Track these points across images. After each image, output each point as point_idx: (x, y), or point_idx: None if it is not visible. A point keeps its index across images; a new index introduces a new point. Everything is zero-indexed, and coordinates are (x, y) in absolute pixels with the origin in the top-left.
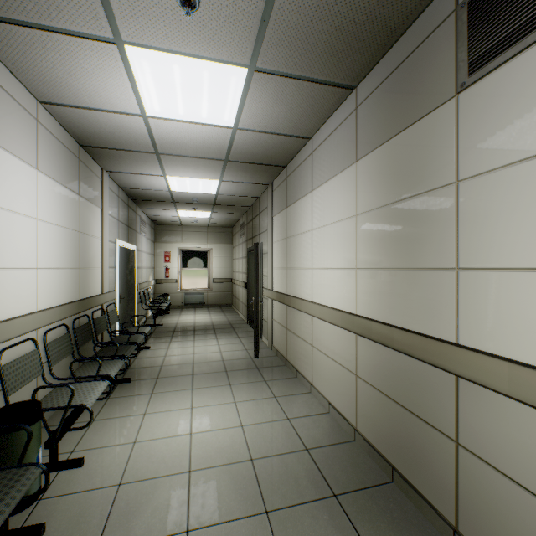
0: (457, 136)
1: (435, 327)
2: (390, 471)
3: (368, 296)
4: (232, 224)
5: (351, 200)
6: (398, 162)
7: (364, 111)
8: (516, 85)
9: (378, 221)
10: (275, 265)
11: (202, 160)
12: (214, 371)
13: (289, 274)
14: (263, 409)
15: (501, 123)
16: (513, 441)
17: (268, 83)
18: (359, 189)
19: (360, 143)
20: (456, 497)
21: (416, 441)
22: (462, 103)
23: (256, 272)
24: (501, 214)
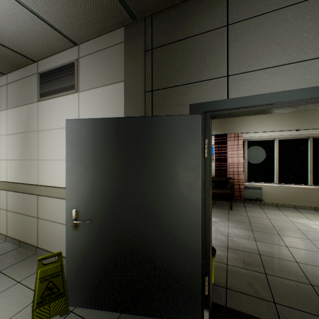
0: (38, 116)
1: (33, 180)
2: (19, 243)
3: (12, 172)
4: None
5: (5, 127)
6: (23, 117)
7: (11, 88)
8: (49, 108)
9: (16, 139)
10: None
11: None
12: None
13: None
14: None
15: (46, 117)
16: (48, 209)
17: None
18: (8, 123)
19: (9, 101)
20: (38, 236)
21: (28, 225)
22: (39, 105)
23: None
24: (46, 144)
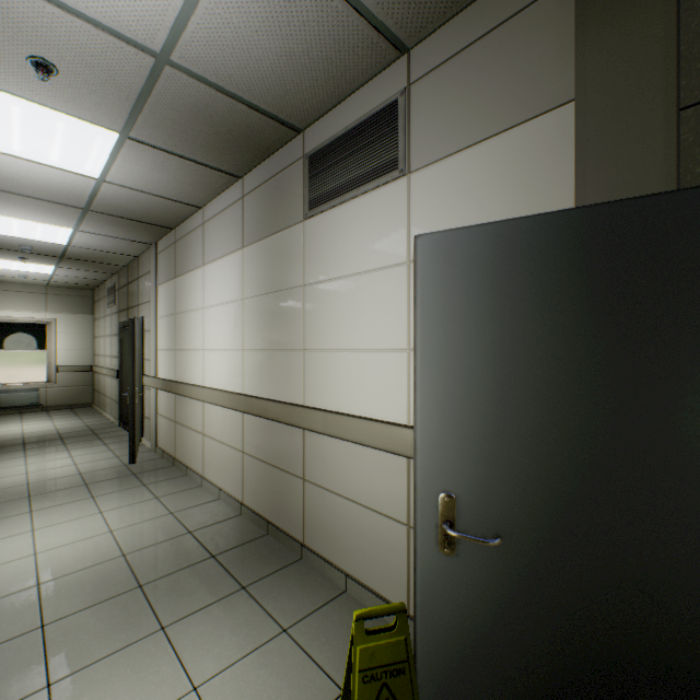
0: (304, 251)
1: (294, 395)
2: (267, 526)
3: (252, 376)
4: (93, 286)
5: (239, 284)
6: (272, 259)
7: (249, 203)
8: (329, 229)
9: (259, 307)
10: (161, 347)
11: (46, 202)
12: (67, 487)
13: (178, 357)
14: (141, 511)
15: (323, 251)
16: (328, 464)
17: (145, 151)
18: (245, 275)
19: (246, 232)
20: (304, 520)
21: (283, 491)
22: (307, 228)
23: (133, 355)
24: (323, 313)
